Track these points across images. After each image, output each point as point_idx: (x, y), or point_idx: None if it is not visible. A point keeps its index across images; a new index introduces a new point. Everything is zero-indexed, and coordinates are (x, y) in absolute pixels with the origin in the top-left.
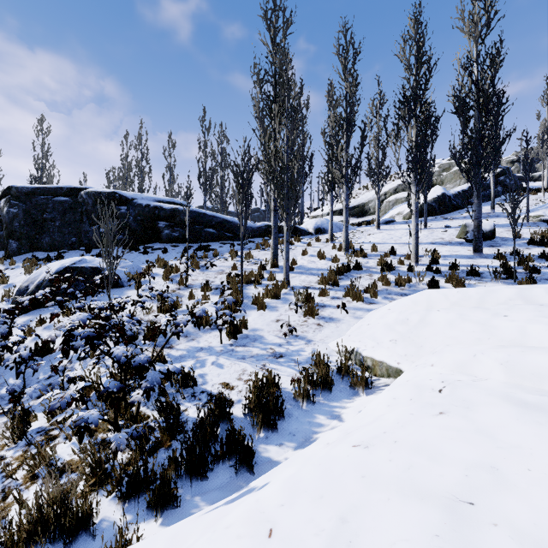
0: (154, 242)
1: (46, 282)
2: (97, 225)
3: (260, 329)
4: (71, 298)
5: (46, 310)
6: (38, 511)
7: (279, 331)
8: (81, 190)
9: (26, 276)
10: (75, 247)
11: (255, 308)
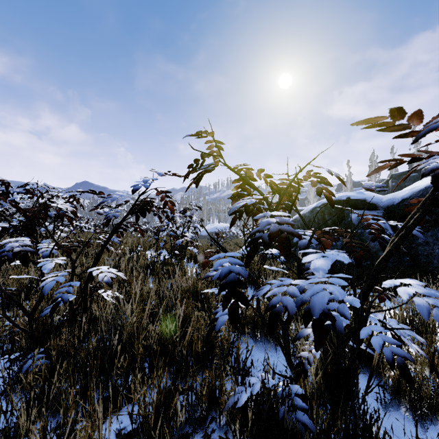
0: None
1: None
2: None
3: None
4: None
5: None
6: None
7: None
8: (423, 168)
9: None
10: None
11: None
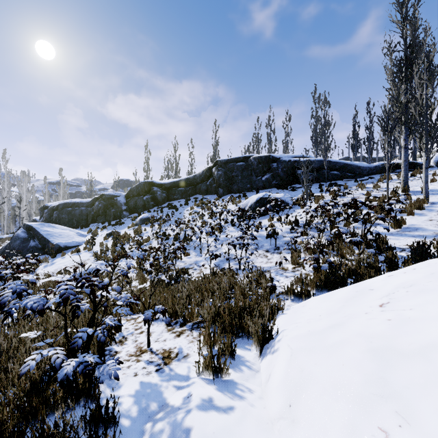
0: (294, 184)
1: (253, 205)
2: (260, 176)
3: (417, 224)
4: (265, 214)
5: (256, 219)
6: (356, 263)
7: (436, 225)
8: (249, 157)
9: (234, 205)
10: (249, 190)
11: (403, 215)
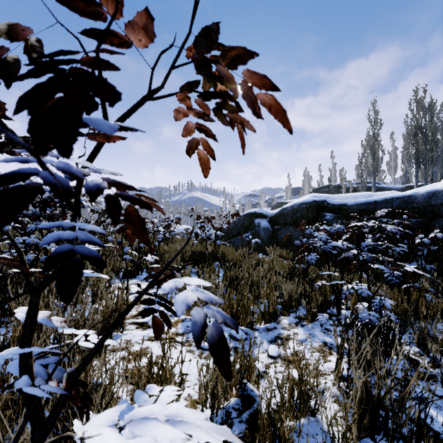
0: None
1: None
2: None
3: None
4: None
5: None
6: None
7: None
8: (331, 185)
9: None
10: None
11: None
